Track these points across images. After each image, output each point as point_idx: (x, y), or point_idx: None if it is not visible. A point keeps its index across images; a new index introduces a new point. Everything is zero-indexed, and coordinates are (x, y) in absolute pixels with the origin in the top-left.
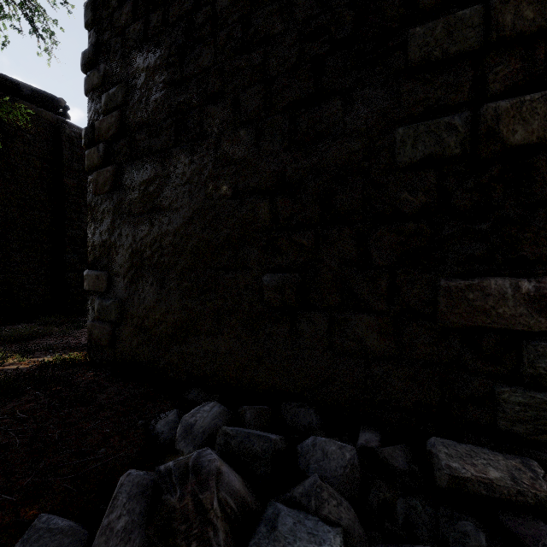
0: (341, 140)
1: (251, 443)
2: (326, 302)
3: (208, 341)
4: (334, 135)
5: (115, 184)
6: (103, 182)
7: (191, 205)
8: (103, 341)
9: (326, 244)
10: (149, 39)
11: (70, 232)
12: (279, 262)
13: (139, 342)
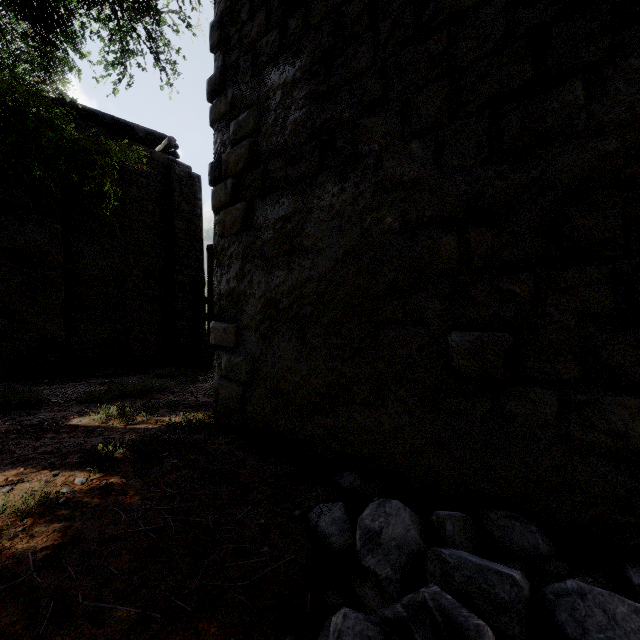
0: (583, 140)
1: (489, 582)
2: (555, 373)
3: (364, 414)
4: (569, 134)
5: (245, 223)
6: (232, 222)
7: (340, 244)
8: (232, 403)
9: (555, 292)
10: (285, 50)
11: (180, 278)
12: (472, 316)
13: (274, 407)
